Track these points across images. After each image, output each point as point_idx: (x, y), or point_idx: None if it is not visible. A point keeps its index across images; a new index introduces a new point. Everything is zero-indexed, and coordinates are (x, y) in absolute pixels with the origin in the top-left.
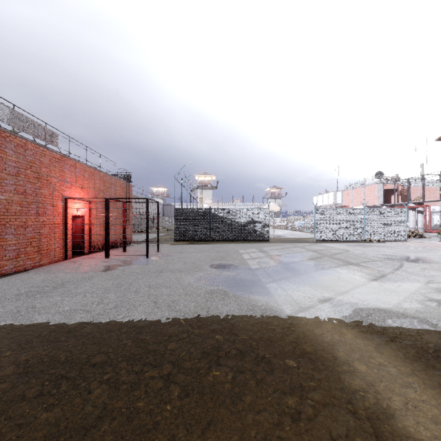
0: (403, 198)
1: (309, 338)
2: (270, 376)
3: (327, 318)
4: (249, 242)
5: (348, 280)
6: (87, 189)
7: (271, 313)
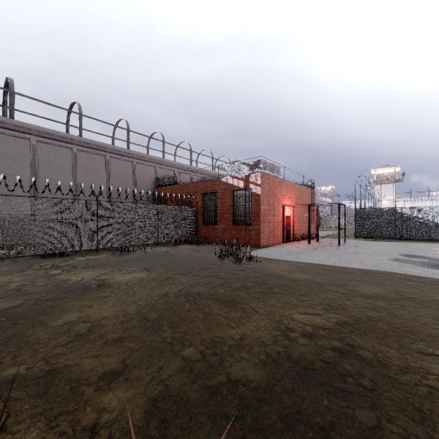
0: None
1: None
2: None
3: None
4: None
5: None
6: (291, 198)
7: None
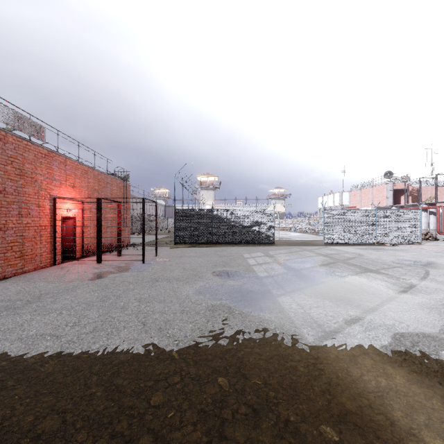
0: (413, 199)
1: (345, 384)
2: None
3: (362, 348)
4: (253, 245)
5: (372, 291)
6: (79, 189)
7: (289, 341)
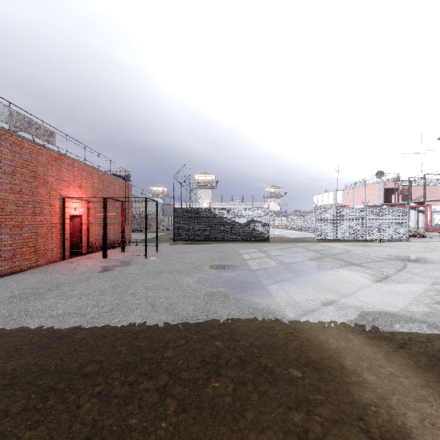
0: (403, 198)
1: (313, 345)
2: (273, 388)
3: (332, 322)
4: (249, 241)
5: (351, 281)
6: (85, 189)
7: (273, 317)
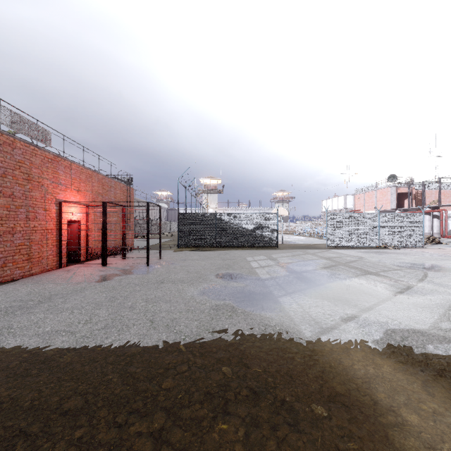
0: (417, 202)
1: (337, 372)
2: (294, 432)
3: (355, 342)
4: (256, 248)
5: (370, 292)
6: (83, 192)
7: (288, 336)
